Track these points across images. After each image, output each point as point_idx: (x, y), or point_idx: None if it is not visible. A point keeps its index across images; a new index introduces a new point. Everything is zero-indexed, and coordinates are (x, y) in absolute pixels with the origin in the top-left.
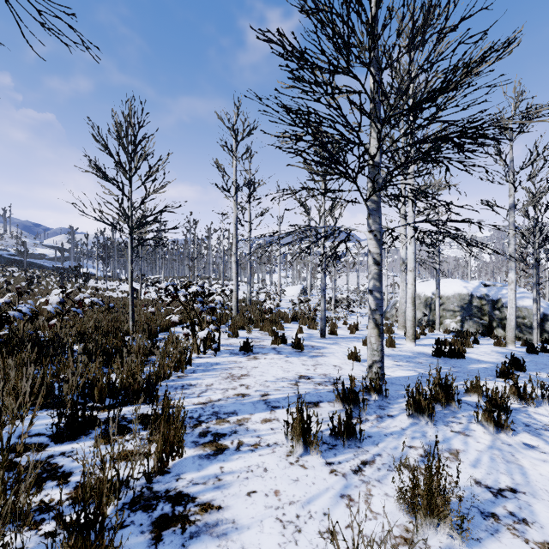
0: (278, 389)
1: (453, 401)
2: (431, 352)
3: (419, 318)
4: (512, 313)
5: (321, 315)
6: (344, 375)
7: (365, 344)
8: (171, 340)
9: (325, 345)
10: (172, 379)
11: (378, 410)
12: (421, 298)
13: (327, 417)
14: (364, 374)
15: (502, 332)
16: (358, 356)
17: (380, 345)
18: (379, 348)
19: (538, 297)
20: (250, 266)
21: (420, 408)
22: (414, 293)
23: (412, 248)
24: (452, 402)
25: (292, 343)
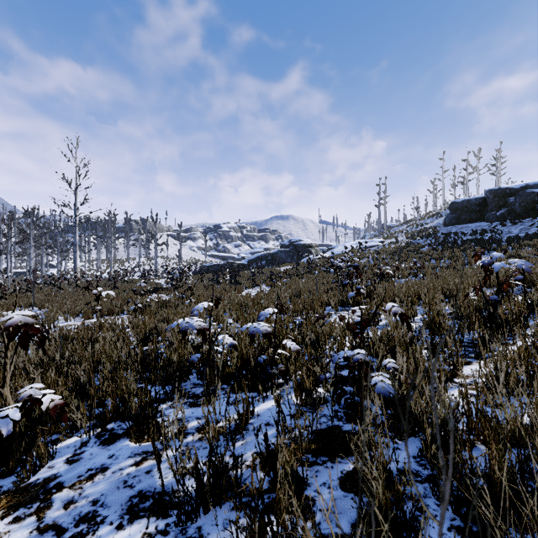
0: None
1: None
2: None
3: None
4: None
5: None
6: None
7: None
8: None
9: None
10: None
11: None
12: None
13: None
14: None
15: None
16: None
17: None
18: None
19: None
20: None
21: None
22: None
23: None
24: None
25: None
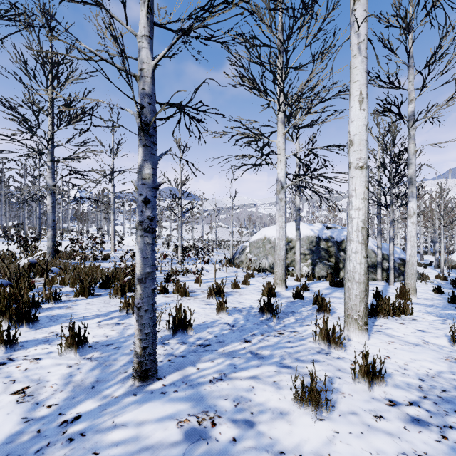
0: None
1: None
2: (452, 372)
3: (271, 263)
4: (414, 254)
5: (136, 295)
6: None
7: (310, 404)
8: None
9: None
10: None
11: None
12: (272, 242)
13: None
14: None
15: None
16: None
17: None
18: None
19: (380, 236)
20: (51, 199)
21: None
22: (368, 219)
23: (364, 114)
24: None
25: None
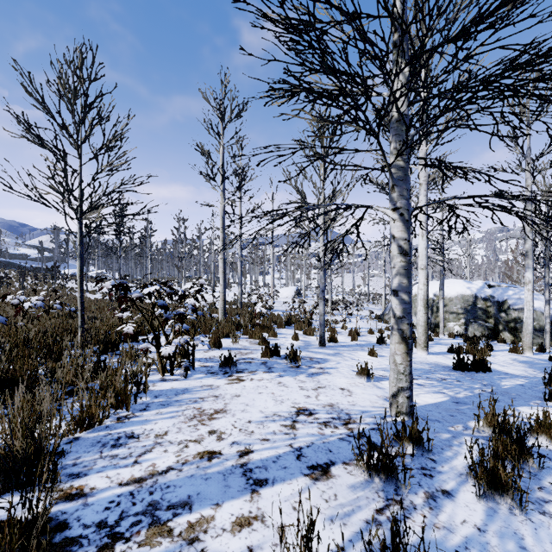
0: (266, 437)
1: (530, 458)
2: (448, 363)
3: None
4: (529, 316)
5: (320, 320)
6: (357, 405)
7: (372, 354)
8: (129, 356)
9: (326, 356)
10: (107, 425)
11: (423, 479)
12: None
13: (346, 503)
14: (382, 402)
15: (509, 335)
16: (369, 374)
17: (408, 366)
18: (407, 371)
19: None
20: (240, 265)
21: (497, 483)
22: (427, 295)
23: (424, 242)
24: (528, 459)
25: (286, 356)
